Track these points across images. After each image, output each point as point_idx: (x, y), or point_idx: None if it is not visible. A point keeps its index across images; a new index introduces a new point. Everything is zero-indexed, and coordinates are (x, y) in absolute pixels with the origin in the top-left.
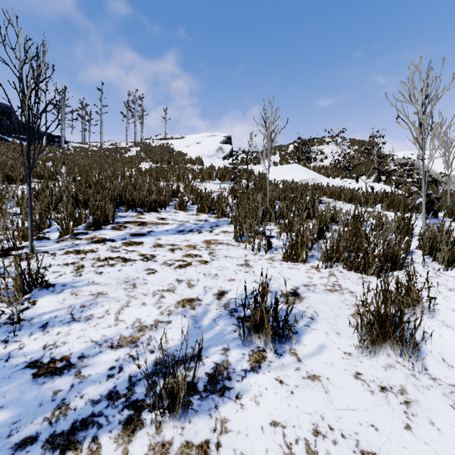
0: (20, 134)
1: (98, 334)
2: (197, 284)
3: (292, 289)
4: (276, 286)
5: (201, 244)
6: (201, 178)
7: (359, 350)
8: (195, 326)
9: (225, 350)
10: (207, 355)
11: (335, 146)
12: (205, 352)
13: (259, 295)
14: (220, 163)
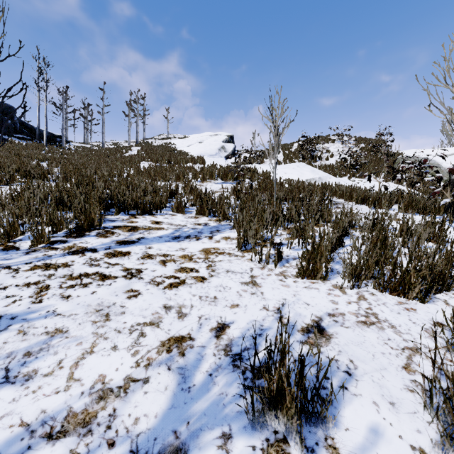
0: (21, 133)
1: (35, 408)
2: (191, 312)
3: (314, 321)
4: (293, 315)
5: (199, 254)
6: (202, 177)
7: (440, 449)
8: (182, 387)
9: (224, 437)
10: (197, 448)
11: (341, 144)
12: (195, 442)
13: (277, 352)
14: (222, 162)
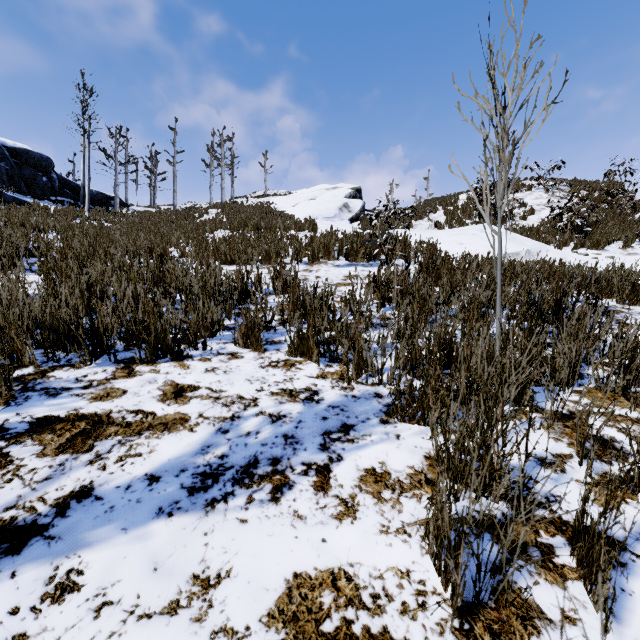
0: (62, 195)
1: None
2: None
3: None
4: None
5: None
6: (311, 255)
7: None
8: None
9: None
10: None
11: (545, 192)
12: None
13: None
14: (346, 227)
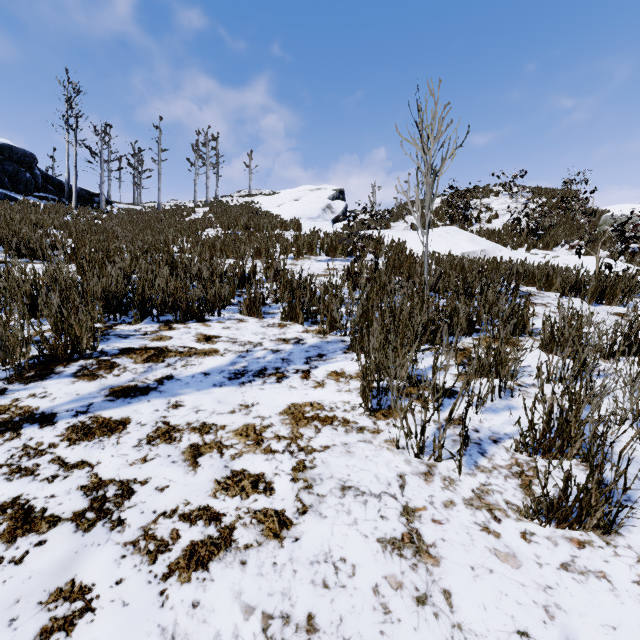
0: (45, 191)
1: None
2: None
3: None
4: None
5: (278, 422)
6: (296, 251)
7: None
8: None
9: None
10: None
11: (509, 198)
12: None
13: None
14: (328, 227)
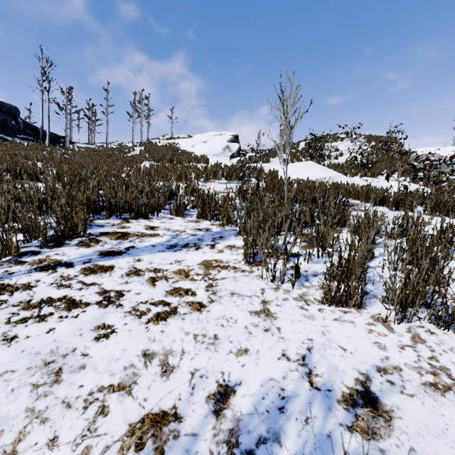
0: (25, 134)
1: None
2: (180, 363)
3: (359, 382)
4: (326, 370)
5: (197, 268)
6: (205, 177)
7: None
8: None
9: None
10: None
11: (350, 142)
12: None
13: None
14: (227, 161)
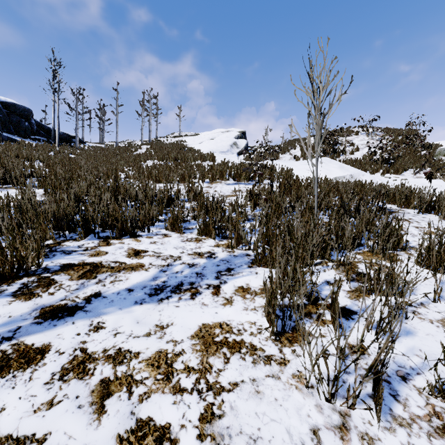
0: (38, 135)
1: None
2: None
3: None
4: None
5: (189, 349)
6: (211, 177)
7: None
8: None
9: None
10: None
11: (366, 136)
12: None
13: None
14: (235, 158)
